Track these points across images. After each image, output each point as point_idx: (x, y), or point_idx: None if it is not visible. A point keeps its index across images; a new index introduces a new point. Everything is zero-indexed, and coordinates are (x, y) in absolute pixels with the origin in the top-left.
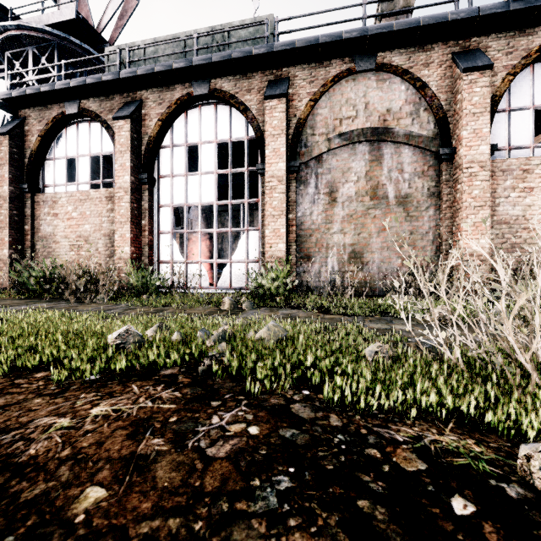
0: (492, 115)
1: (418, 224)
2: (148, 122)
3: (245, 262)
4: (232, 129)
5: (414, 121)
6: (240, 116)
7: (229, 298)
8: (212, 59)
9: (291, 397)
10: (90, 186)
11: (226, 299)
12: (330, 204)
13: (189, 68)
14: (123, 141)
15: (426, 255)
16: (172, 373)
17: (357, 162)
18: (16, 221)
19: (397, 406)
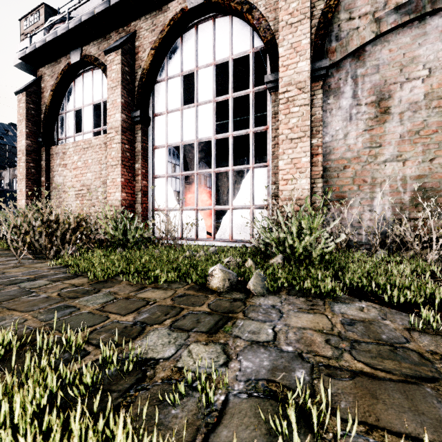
0: None
1: None
2: (141, 55)
3: (250, 208)
4: (233, 44)
5: None
6: (243, 25)
7: (221, 268)
8: None
9: None
10: None
11: (215, 270)
12: (377, 119)
13: None
14: (114, 76)
15: None
16: None
17: (429, 46)
18: (33, 172)
19: None
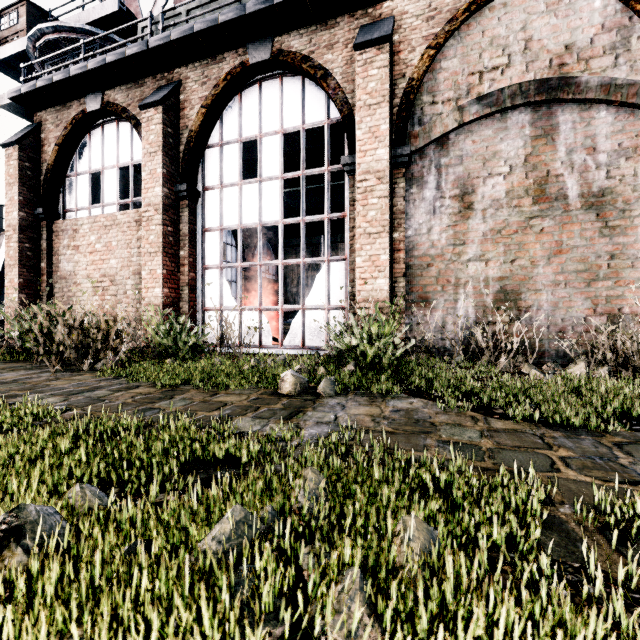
0: None
1: (625, 240)
2: (188, 112)
3: (325, 309)
4: (305, 111)
5: (619, 59)
6: (317, 89)
7: (293, 373)
8: None
9: None
10: None
11: (287, 375)
12: (461, 215)
13: (242, 19)
14: (153, 138)
15: None
16: None
17: (510, 142)
18: (29, 256)
19: None
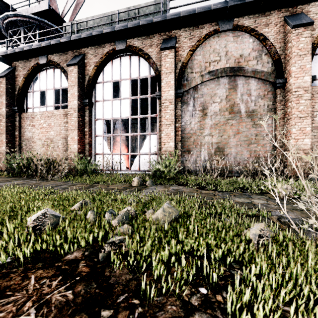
0: (312, 56)
1: (260, 129)
2: (88, 68)
3: (148, 154)
4: (140, 71)
5: (258, 62)
6: (145, 62)
7: (137, 178)
8: (127, 26)
9: (188, 301)
10: (56, 108)
11: (135, 179)
12: (202, 117)
13: (113, 32)
14: (73, 79)
15: (266, 150)
16: (75, 257)
17: (220, 90)
18: (10, 129)
19: (308, 316)
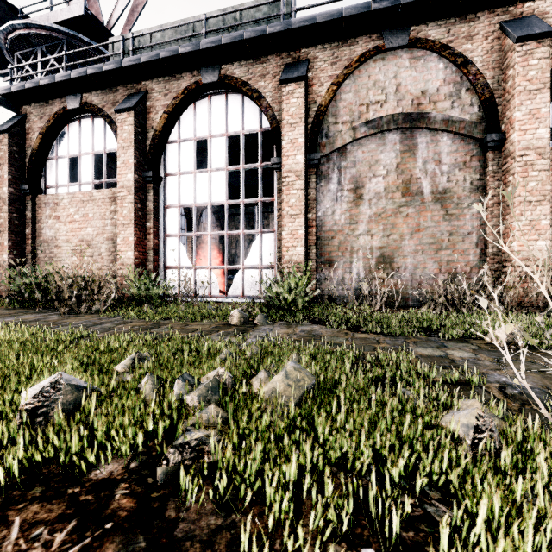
0: (550, 93)
1: (458, 223)
2: (153, 115)
3: (259, 268)
4: (244, 121)
5: (454, 104)
6: (253, 105)
7: (239, 311)
8: (222, 41)
9: None
10: (97, 187)
11: (235, 312)
12: (354, 202)
13: (197, 52)
14: (126, 136)
15: (468, 260)
16: (110, 475)
17: (387, 153)
18: (16, 224)
19: None
